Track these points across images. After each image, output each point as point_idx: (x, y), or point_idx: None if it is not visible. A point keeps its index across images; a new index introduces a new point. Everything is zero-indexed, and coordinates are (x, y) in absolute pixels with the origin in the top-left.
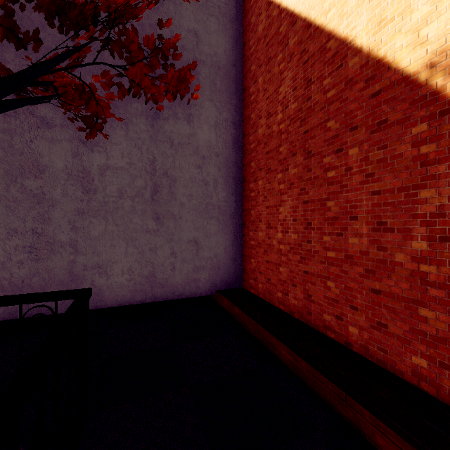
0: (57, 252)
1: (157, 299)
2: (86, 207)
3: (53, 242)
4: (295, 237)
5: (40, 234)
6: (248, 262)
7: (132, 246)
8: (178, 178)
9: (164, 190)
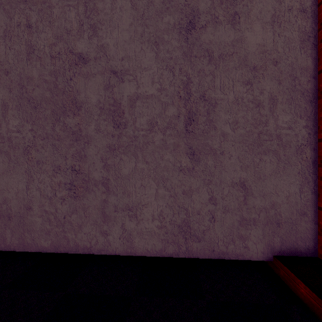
0: (91, 190)
1: (192, 255)
2: (116, 143)
3: (88, 180)
4: None
5: (77, 171)
6: None
7: (163, 187)
8: (219, 102)
9: (201, 118)
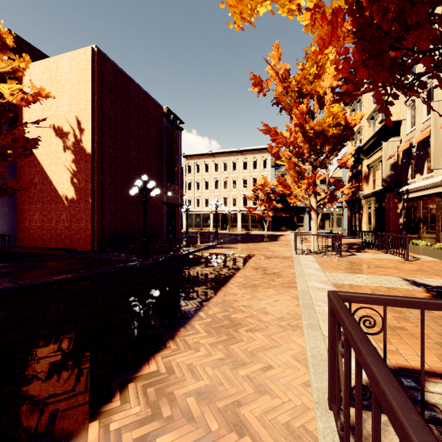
0: None
1: None
2: None
3: None
4: (40, 224)
5: None
6: (20, 235)
7: None
8: None
9: None
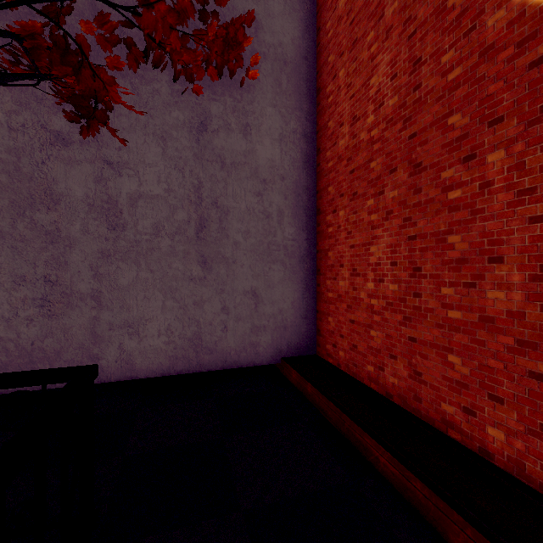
0: (75, 306)
1: (204, 368)
2: (112, 248)
3: (70, 294)
4: (395, 288)
5: (54, 283)
6: (324, 321)
7: (171, 299)
8: (232, 210)
9: (213, 226)
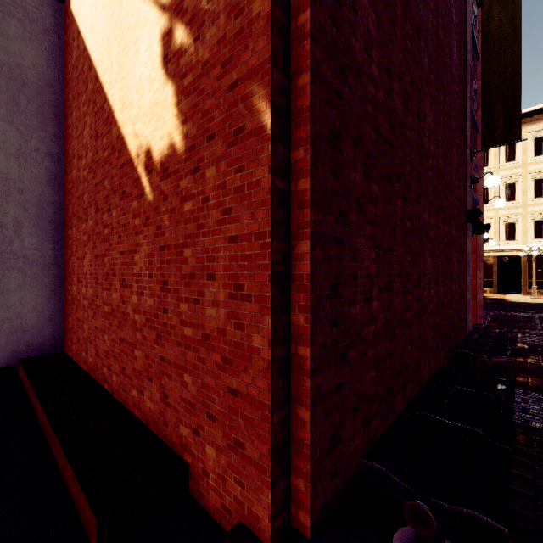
0: None
1: None
2: None
3: None
4: (91, 292)
5: None
6: (67, 321)
7: None
8: None
9: None
